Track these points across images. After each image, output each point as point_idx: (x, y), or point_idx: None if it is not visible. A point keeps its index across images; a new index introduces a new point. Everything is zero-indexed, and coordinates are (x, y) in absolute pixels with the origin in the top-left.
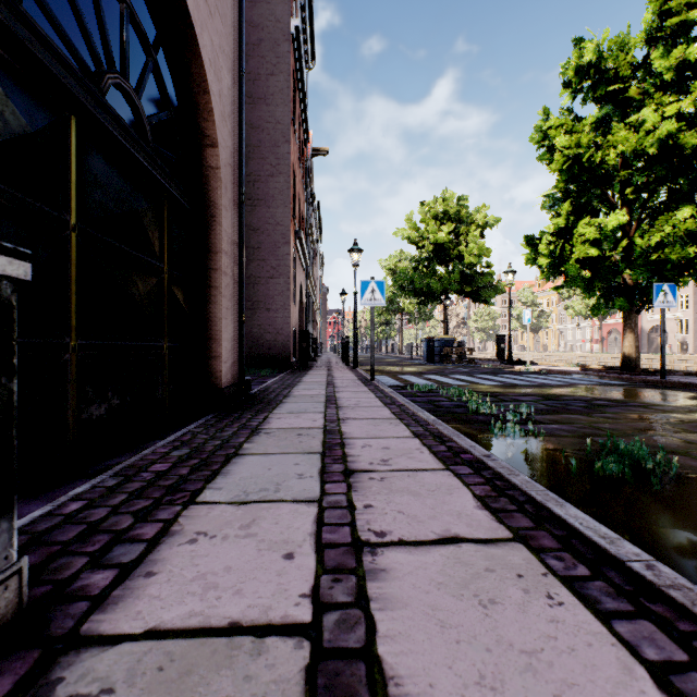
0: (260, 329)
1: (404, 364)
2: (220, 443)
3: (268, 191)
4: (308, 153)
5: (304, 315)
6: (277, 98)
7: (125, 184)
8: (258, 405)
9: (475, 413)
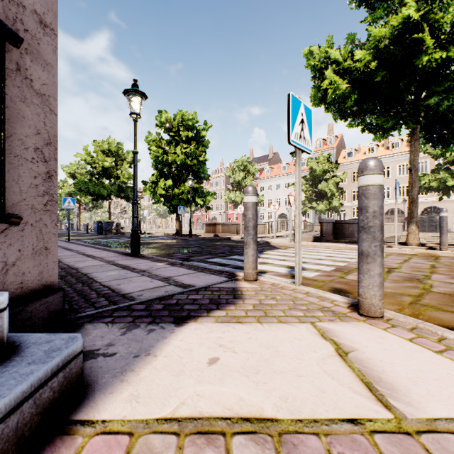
0: None
1: (83, 236)
2: None
3: None
4: None
5: None
6: None
7: None
8: None
9: (111, 246)
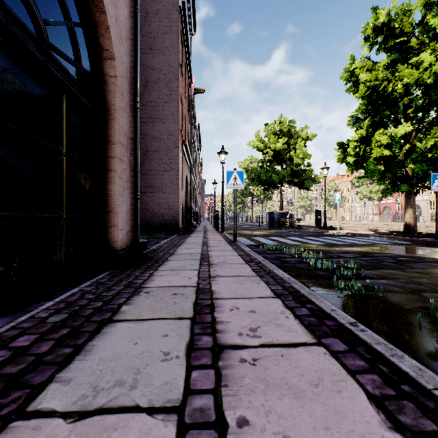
0: (158, 206)
1: (254, 229)
2: (100, 305)
3: (163, 112)
4: (192, 90)
5: (189, 197)
6: (169, 50)
7: (13, 68)
8: (148, 263)
9: (315, 268)
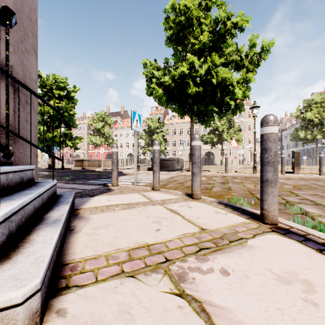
0: None
1: None
2: None
3: None
4: None
5: None
6: None
7: None
8: None
9: None
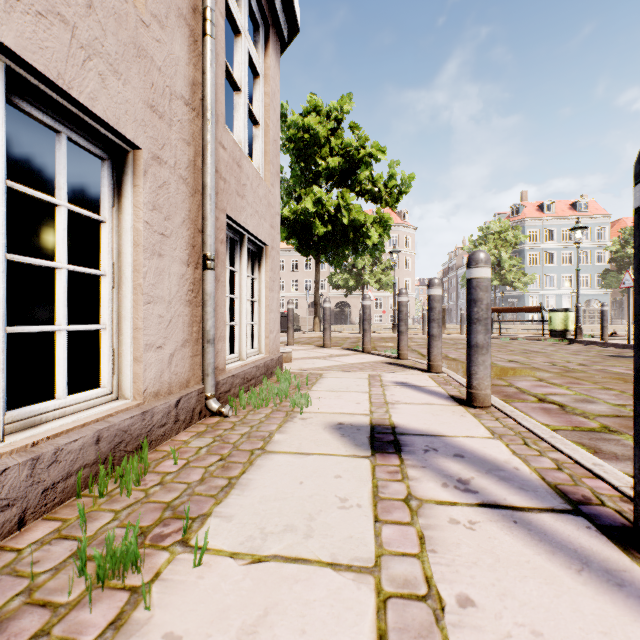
0: None
1: None
2: None
3: None
4: None
5: None
6: None
7: None
8: None
9: None
